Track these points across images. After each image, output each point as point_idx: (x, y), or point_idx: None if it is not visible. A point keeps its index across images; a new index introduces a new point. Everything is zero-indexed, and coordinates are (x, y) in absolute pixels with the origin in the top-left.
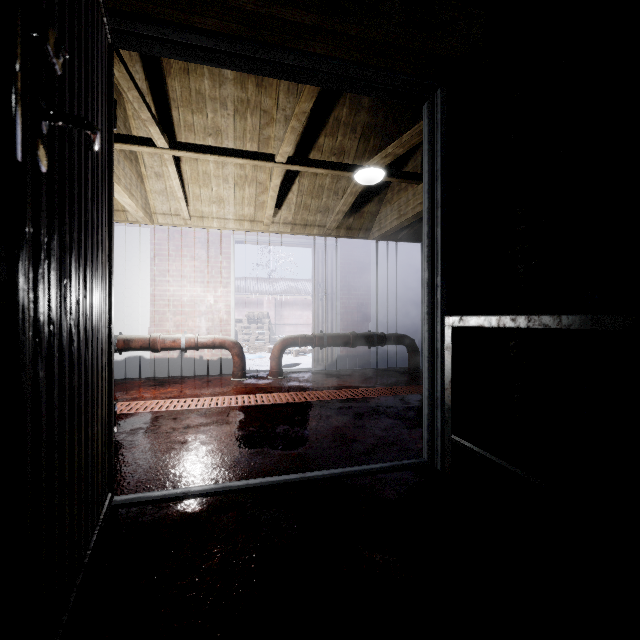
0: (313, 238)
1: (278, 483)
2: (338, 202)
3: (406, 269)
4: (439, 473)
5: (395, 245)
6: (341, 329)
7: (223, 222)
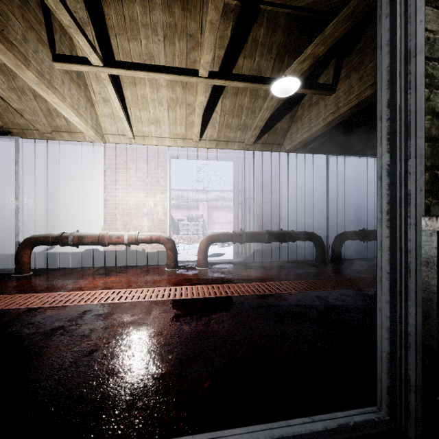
0: (234, 152)
1: None
2: (255, 120)
3: (312, 177)
4: None
5: (303, 157)
6: (257, 227)
7: (160, 140)
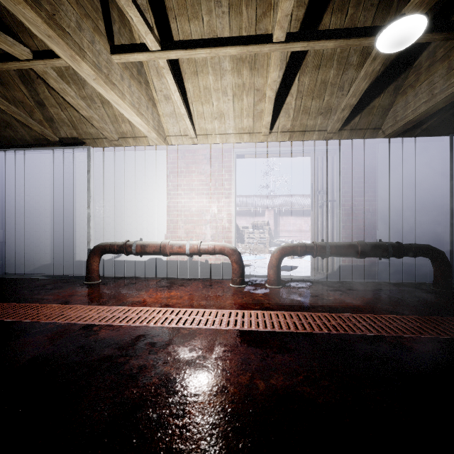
0: (312, 145)
1: None
2: (342, 99)
3: (424, 170)
4: None
5: (409, 143)
6: (343, 237)
7: (224, 137)
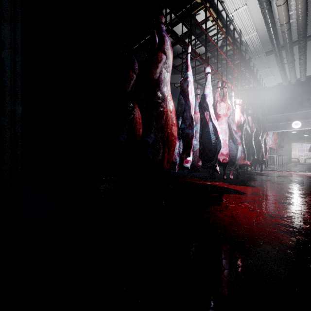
0: None
1: (299, 164)
2: None
3: None
4: None
5: None
6: None
7: (296, 143)
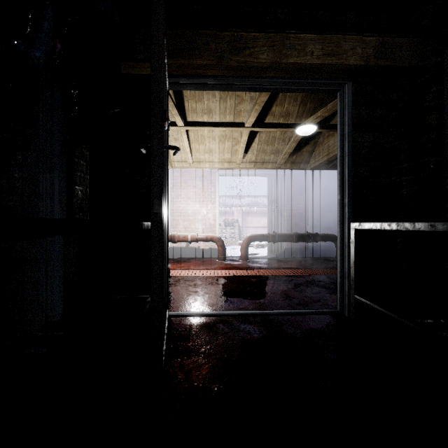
0: (268, 170)
1: (249, 313)
2: (285, 146)
3: (335, 188)
4: (346, 318)
5: (326, 172)
6: (287, 230)
7: (212, 164)
